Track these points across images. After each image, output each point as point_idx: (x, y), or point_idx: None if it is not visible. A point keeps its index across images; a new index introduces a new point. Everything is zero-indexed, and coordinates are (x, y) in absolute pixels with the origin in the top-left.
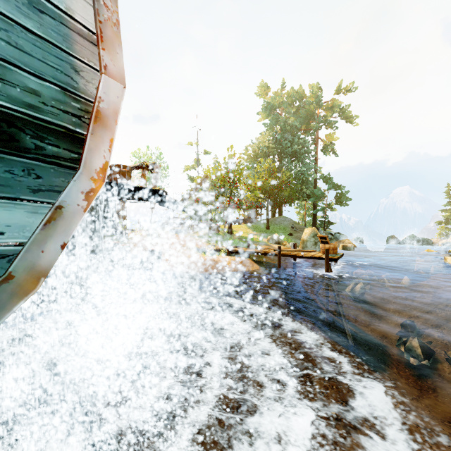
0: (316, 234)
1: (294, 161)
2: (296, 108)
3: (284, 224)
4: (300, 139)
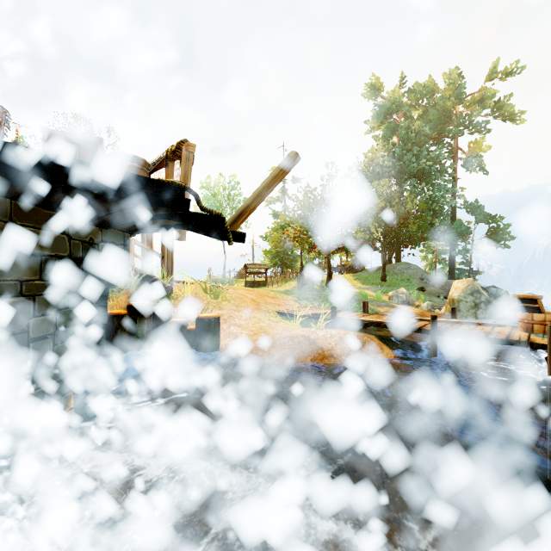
0: (476, 290)
1: (420, 184)
2: (423, 108)
3: (408, 273)
4: (429, 152)
